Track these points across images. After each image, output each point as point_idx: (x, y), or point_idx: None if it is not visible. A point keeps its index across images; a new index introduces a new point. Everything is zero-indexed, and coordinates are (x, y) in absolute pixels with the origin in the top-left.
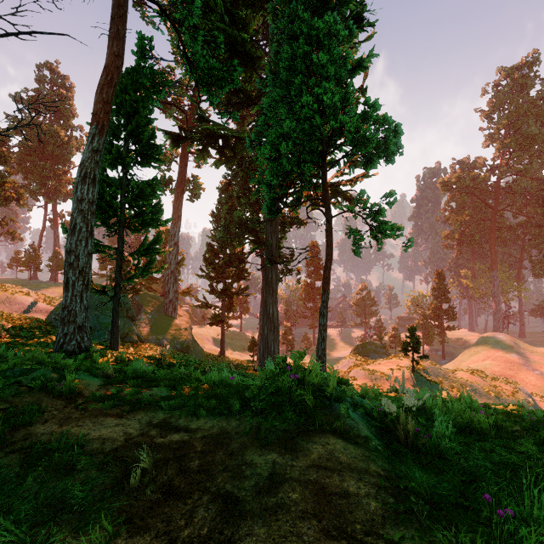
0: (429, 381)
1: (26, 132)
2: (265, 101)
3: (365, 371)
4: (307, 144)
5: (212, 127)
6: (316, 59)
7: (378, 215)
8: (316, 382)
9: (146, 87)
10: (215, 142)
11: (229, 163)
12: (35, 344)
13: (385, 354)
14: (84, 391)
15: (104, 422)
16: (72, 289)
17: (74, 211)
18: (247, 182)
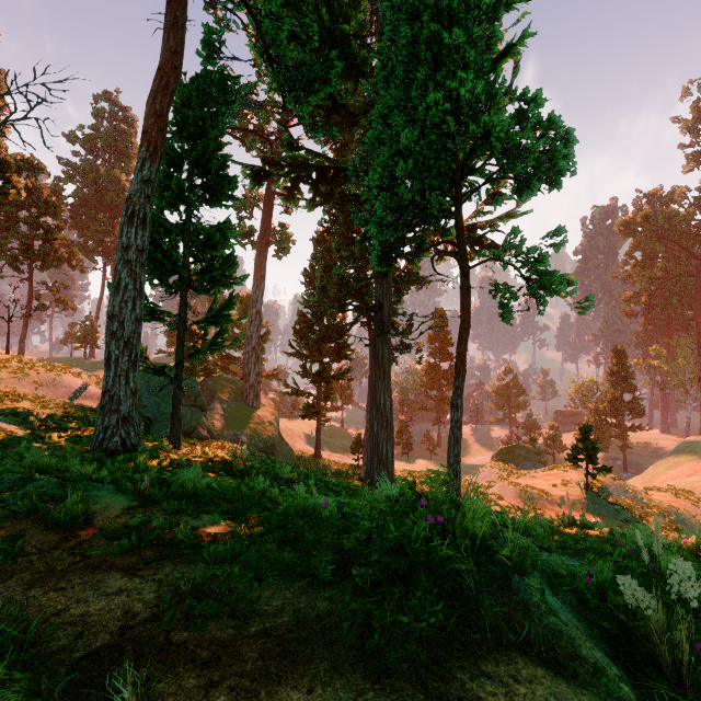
0: (612, 504)
1: (81, 178)
2: (374, 110)
3: (516, 487)
4: (434, 164)
5: (303, 156)
6: (448, 38)
7: (538, 263)
8: (480, 537)
9: (215, 97)
10: (308, 177)
11: (327, 204)
12: (73, 439)
13: (541, 462)
14: (96, 518)
15: (103, 582)
16: (115, 367)
17: (118, 262)
18: (350, 229)
